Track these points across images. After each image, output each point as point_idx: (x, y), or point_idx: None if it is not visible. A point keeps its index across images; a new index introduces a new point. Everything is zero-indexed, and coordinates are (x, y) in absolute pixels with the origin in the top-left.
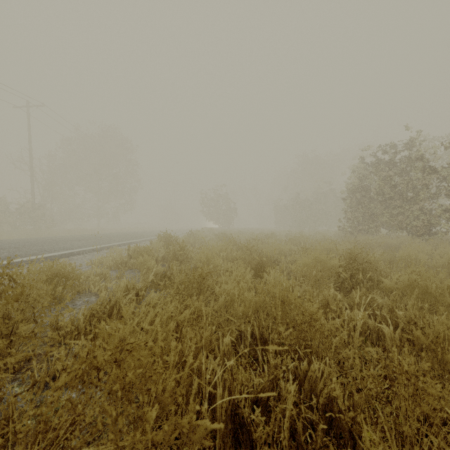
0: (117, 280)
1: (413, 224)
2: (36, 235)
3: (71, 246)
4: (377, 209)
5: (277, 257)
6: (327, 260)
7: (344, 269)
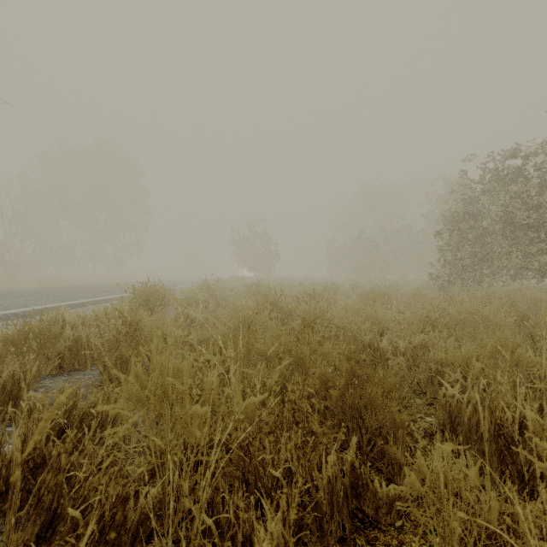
0: None
1: None
2: None
3: None
4: (498, 245)
5: (369, 338)
6: None
7: None
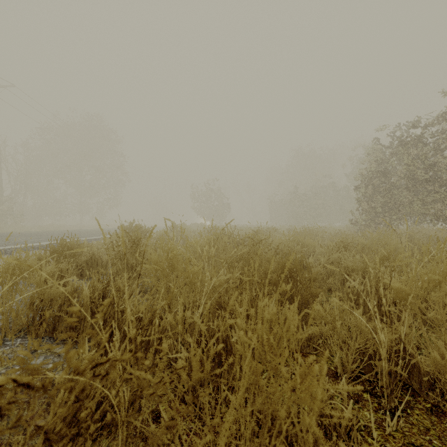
0: None
1: None
2: None
3: (3, 242)
4: (403, 196)
5: (299, 258)
6: None
7: None
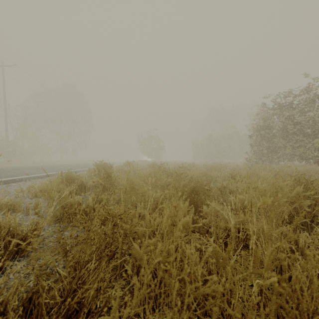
0: (26, 211)
1: (315, 154)
2: (7, 166)
3: (18, 173)
4: (280, 143)
5: (205, 183)
6: (286, 189)
7: (296, 199)
